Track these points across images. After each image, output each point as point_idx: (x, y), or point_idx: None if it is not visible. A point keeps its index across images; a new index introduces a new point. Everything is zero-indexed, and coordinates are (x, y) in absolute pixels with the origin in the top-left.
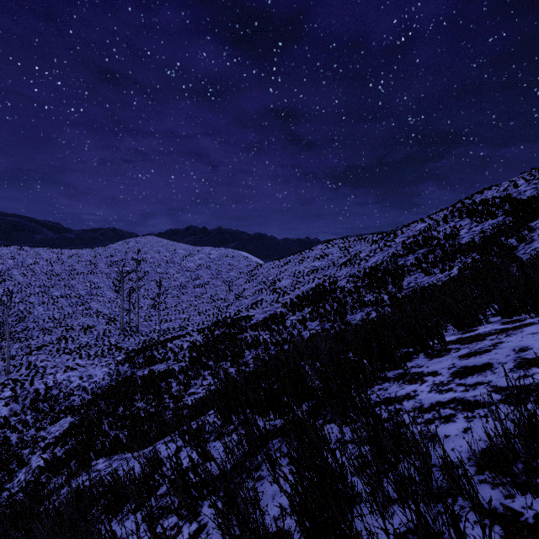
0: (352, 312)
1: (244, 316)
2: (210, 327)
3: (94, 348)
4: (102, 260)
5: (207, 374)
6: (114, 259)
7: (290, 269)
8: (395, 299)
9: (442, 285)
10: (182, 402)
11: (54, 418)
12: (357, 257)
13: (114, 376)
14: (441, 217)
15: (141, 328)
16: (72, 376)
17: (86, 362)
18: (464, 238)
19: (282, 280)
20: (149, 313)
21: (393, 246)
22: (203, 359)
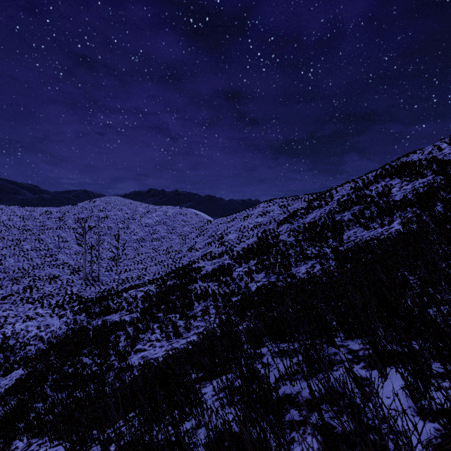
0: (296, 264)
1: (195, 267)
2: (164, 277)
3: (57, 297)
4: (70, 217)
5: (156, 327)
6: (81, 216)
7: (236, 225)
8: (338, 252)
9: (385, 239)
10: (125, 363)
11: (7, 370)
12: (296, 213)
13: (70, 326)
14: (372, 178)
15: (102, 278)
16: (30, 325)
17: (46, 311)
18: (397, 196)
19: (229, 235)
20: (111, 264)
21: (329, 203)
22: (154, 310)
